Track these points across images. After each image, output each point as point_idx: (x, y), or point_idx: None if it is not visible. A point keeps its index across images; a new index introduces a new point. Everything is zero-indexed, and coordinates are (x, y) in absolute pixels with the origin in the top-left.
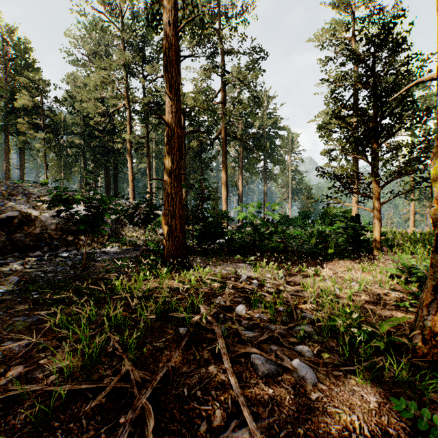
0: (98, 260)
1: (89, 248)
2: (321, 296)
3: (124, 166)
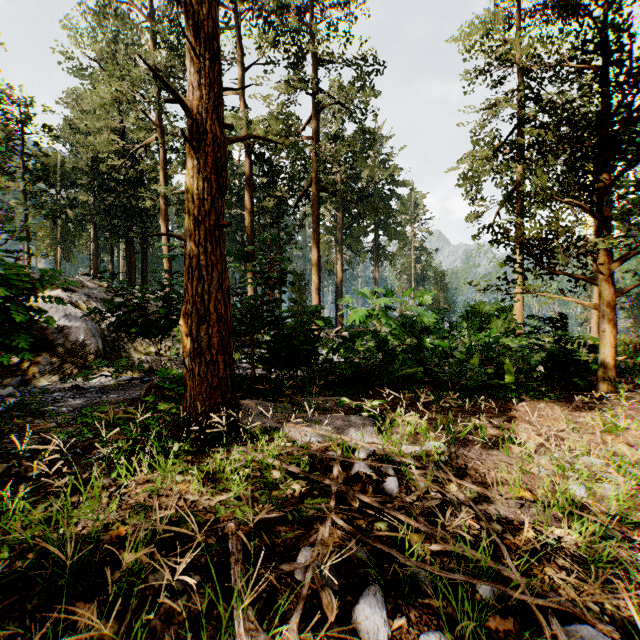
0: (36, 415)
1: (53, 379)
2: (558, 517)
3: (159, 238)
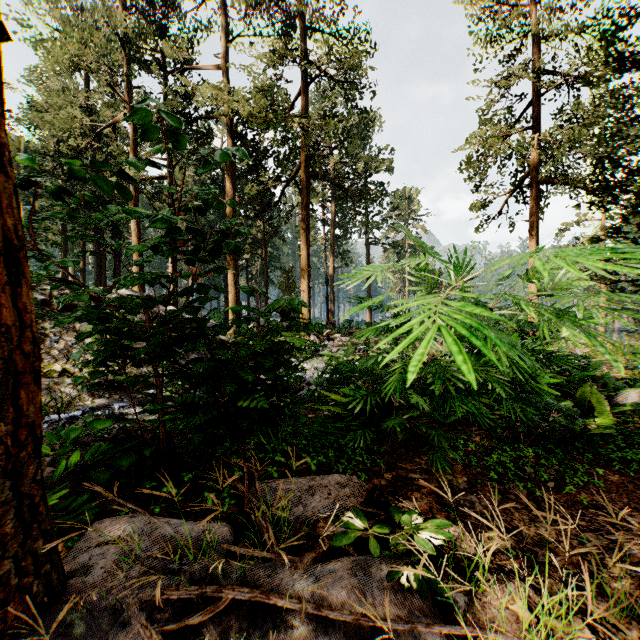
0: None
1: None
2: None
3: None
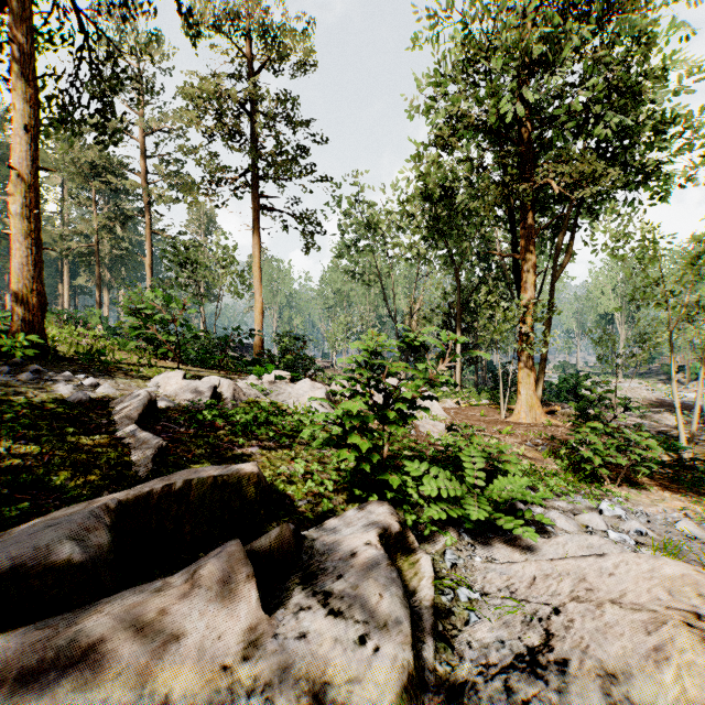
0: None
1: None
2: None
3: None
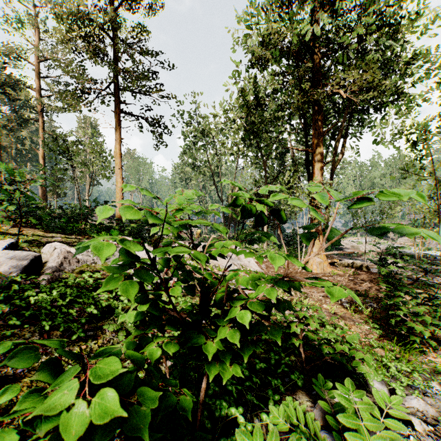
0: None
1: None
2: None
3: None
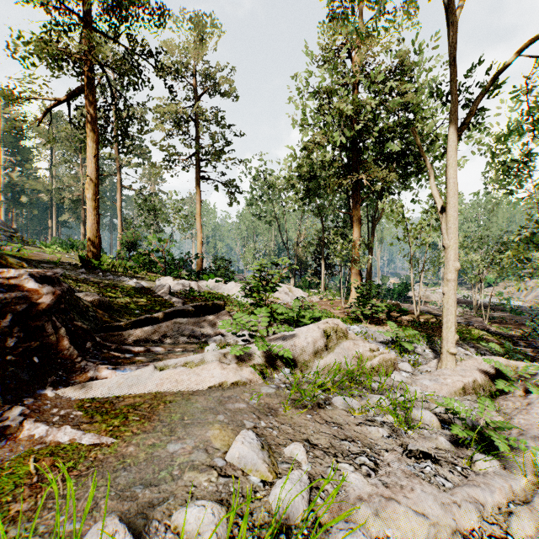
0: None
1: None
2: None
3: None
